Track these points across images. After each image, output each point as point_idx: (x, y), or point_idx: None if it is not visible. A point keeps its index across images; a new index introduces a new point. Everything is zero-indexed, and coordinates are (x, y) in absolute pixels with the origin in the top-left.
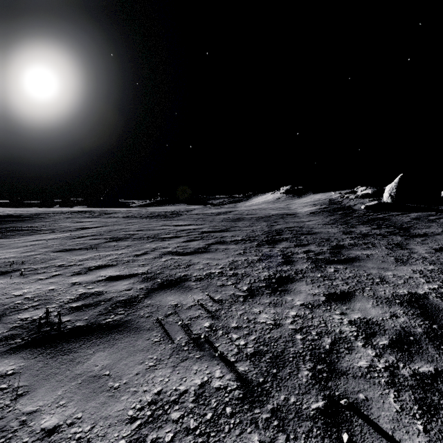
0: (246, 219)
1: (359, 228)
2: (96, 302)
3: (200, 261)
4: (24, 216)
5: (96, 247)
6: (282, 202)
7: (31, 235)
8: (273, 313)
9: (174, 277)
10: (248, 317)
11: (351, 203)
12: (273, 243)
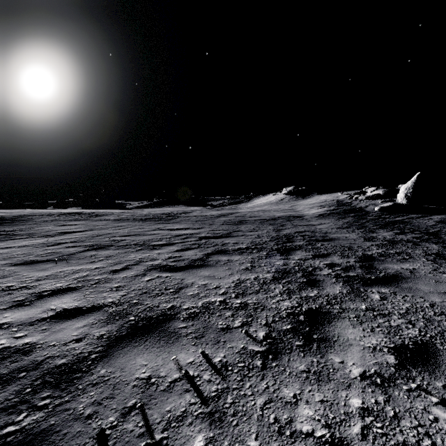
0: (249, 221)
1: (380, 233)
2: (12, 371)
3: (195, 281)
4: (5, 218)
5: (68, 258)
6: (286, 203)
7: (3, 241)
8: (319, 401)
9: (156, 312)
10: (276, 415)
11: (361, 204)
12: (286, 252)
